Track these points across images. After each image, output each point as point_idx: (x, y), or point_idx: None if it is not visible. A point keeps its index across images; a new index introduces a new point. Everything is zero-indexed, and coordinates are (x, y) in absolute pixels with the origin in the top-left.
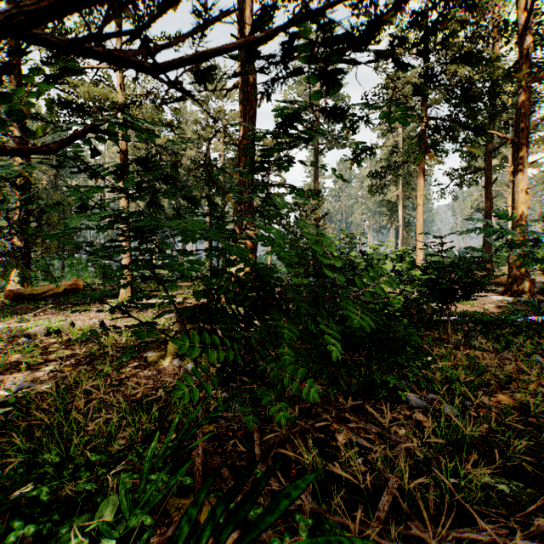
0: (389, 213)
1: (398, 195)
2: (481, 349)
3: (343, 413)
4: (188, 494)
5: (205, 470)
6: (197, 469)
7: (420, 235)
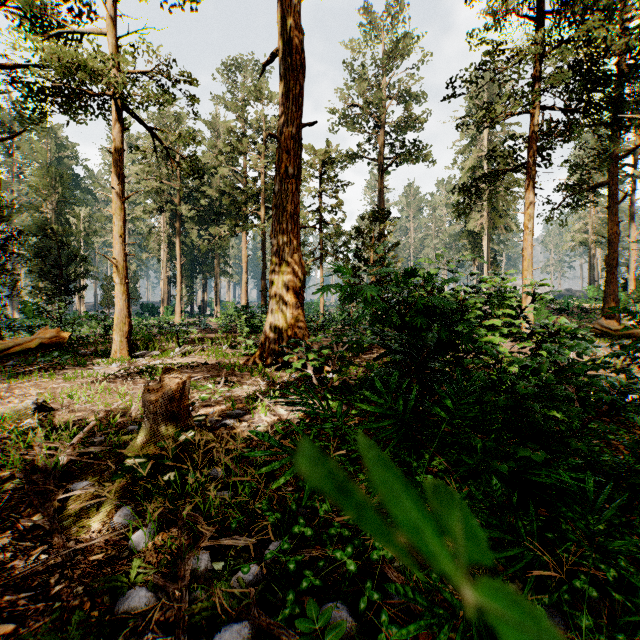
0: (471, 247)
1: (482, 225)
2: None
3: None
4: None
5: None
6: None
7: (528, 269)
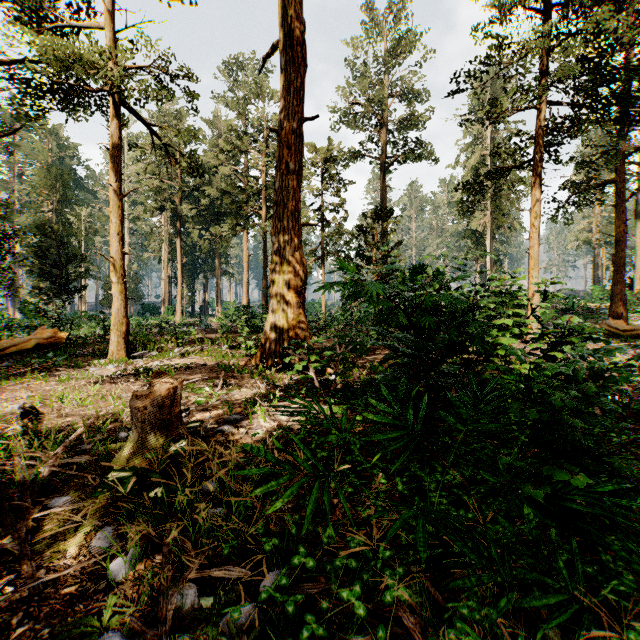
0: (474, 246)
1: (485, 224)
2: None
3: None
4: None
5: None
6: None
7: (534, 268)
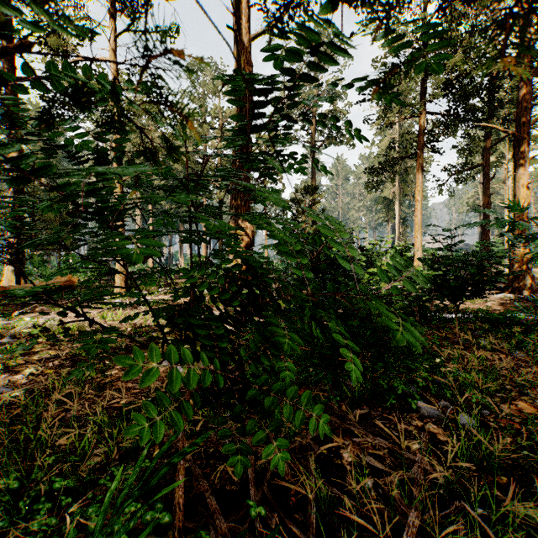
0: (386, 210)
1: (394, 193)
2: (490, 349)
3: (348, 425)
4: (167, 530)
5: (189, 497)
6: (177, 503)
7: (418, 231)
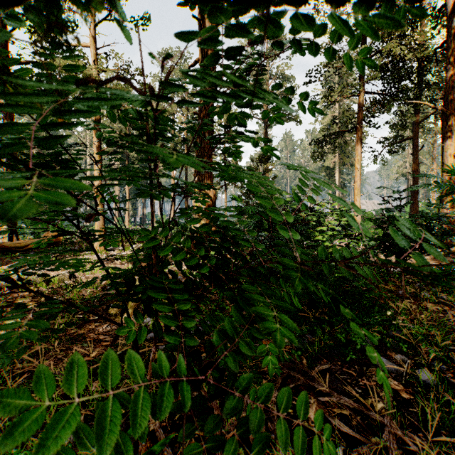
0: (327, 177)
1: (335, 162)
2: (433, 302)
3: (312, 382)
4: None
5: None
6: None
7: (357, 194)
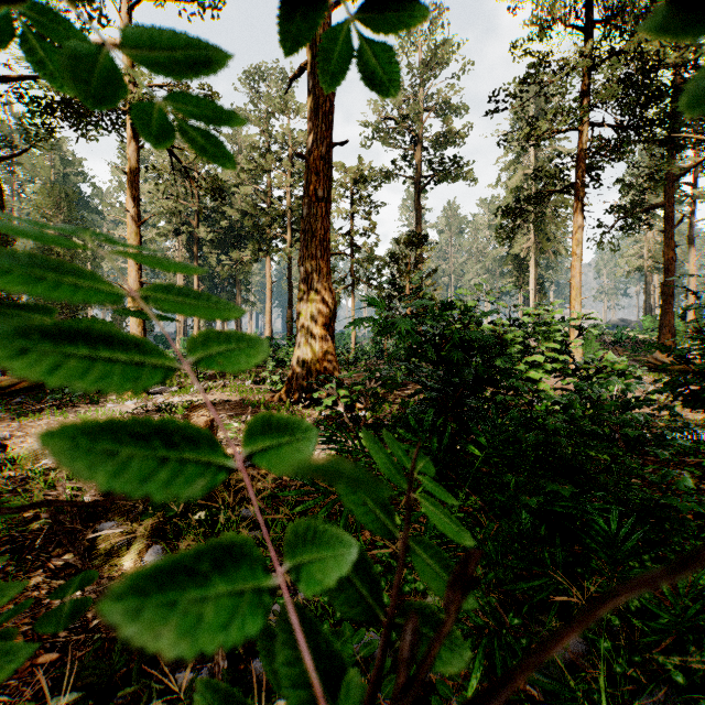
0: (516, 273)
1: (528, 249)
2: None
3: None
4: None
5: None
6: None
7: (576, 298)
